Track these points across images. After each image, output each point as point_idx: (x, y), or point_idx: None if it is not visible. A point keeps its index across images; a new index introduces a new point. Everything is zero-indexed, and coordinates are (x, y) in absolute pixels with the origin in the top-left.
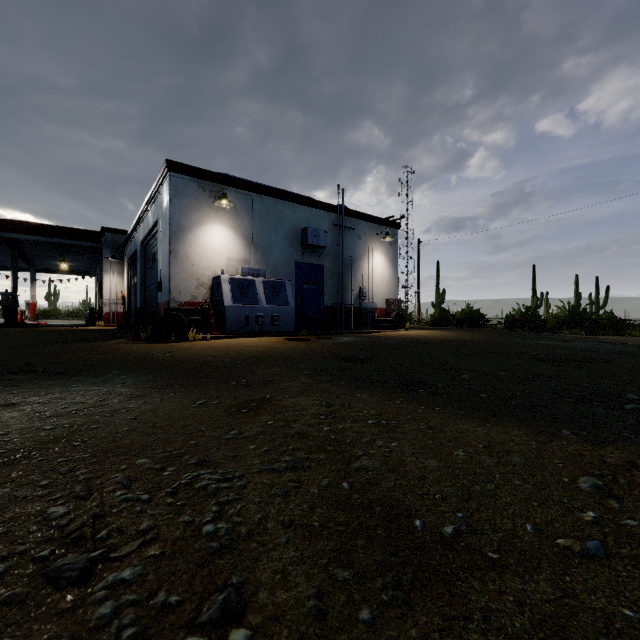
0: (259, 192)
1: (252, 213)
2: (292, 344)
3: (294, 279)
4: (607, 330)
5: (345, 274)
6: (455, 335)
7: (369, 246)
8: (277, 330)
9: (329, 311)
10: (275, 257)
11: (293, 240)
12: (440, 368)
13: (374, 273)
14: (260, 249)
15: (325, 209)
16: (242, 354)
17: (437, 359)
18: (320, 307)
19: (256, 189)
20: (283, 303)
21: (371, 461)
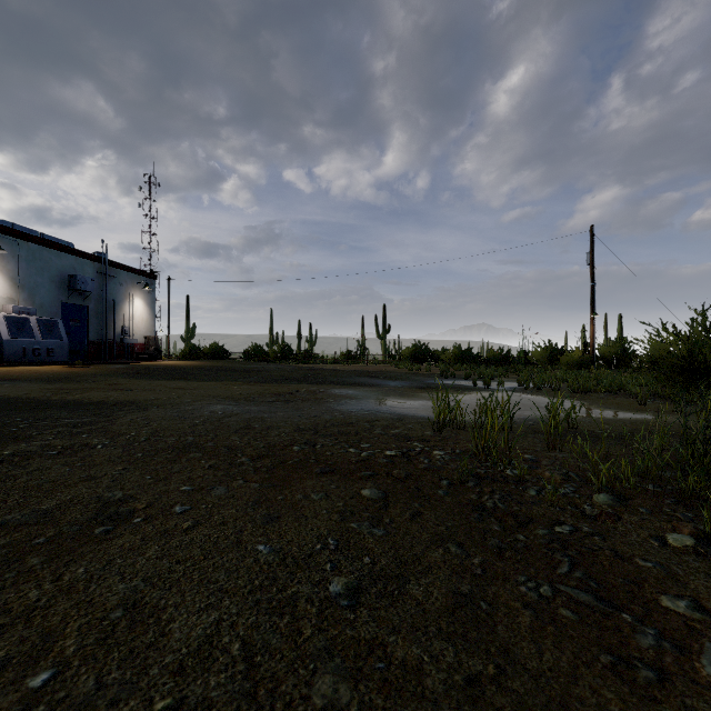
0: (26, 239)
1: (19, 257)
2: (81, 369)
3: (60, 317)
4: (302, 361)
5: (109, 314)
6: (201, 363)
7: (130, 292)
8: (53, 360)
9: (94, 345)
10: (42, 297)
11: (60, 283)
12: (191, 375)
13: (135, 315)
14: (27, 289)
15: (90, 259)
16: (55, 374)
17: (189, 372)
18: (85, 342)
19: (23, 237)
20: (58, 338)
21: (173, 386)
